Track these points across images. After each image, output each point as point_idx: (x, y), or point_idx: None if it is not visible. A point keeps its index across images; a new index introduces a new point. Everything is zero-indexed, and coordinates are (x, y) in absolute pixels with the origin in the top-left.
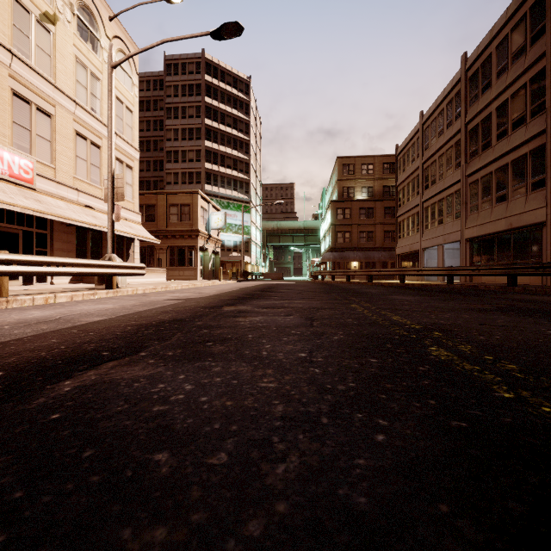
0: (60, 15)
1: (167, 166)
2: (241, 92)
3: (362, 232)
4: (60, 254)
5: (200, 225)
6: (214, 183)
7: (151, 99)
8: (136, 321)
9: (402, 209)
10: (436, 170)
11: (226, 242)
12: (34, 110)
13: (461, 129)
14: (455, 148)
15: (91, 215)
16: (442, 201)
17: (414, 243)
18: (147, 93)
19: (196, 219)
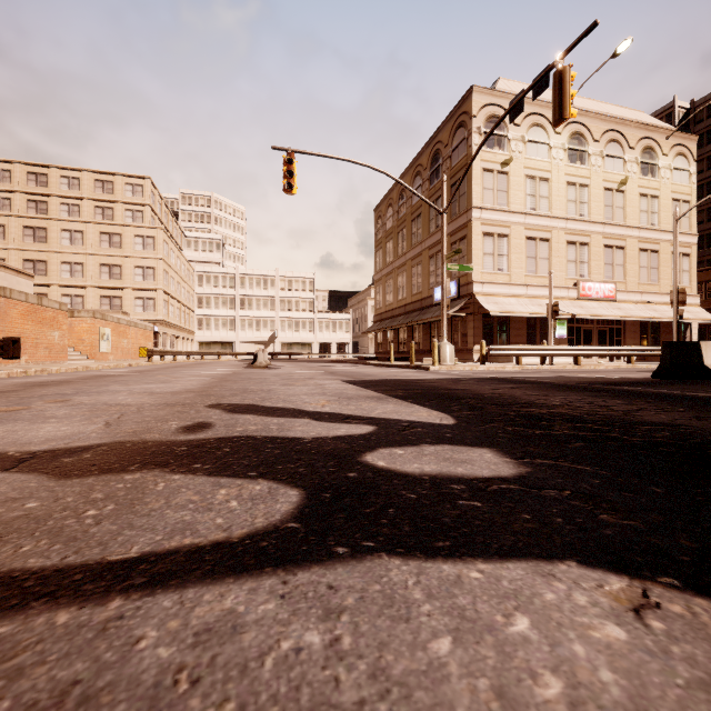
0: (629, 174)
1: None
2: None
3: None
4: (629, 341)
5: None
6: None
7: None
8: None
9: None
10: None
11: None
12: (614, 250)
13: None
14: None
15: (652, 309)
16: None
17: None
18: (708, 121)
19: None
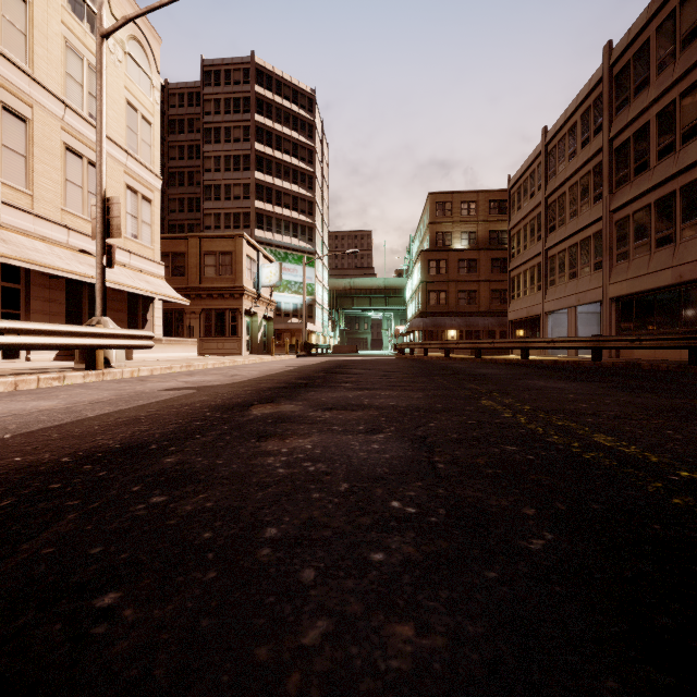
0: None
1: (206, 205)
2: (303, 109)
3: (462, 292)
4: (41, 318)
5: (245, 280)
6: (268, 228)
7: (185, 118)
8: (31, 453)
9: (516, 260)
10: (565, 205)
11: (284, 305)
12: None
13: (602, 147)
14: (593, 174)
15: (88, 264)
16: (575, 248)
17: (534, 305)
18: (180, 110)
19: (241, 273)
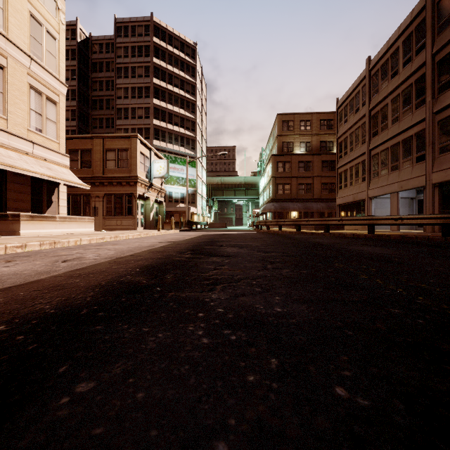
0: None
1: (117, 122)
2: (188, 56)
3: (301, 184)
4: None
5: (139, 171)
6: (162, 139)
7: (103, 61)
8: None
9: (344, 160)
10: (387, 114)
11: (174, 194)
12: None
13: (425, 62)
14: (415, 86)
15: None
16: (397, 146)
17: (359, 192)
18: (100, 55)
19: (135, 165)
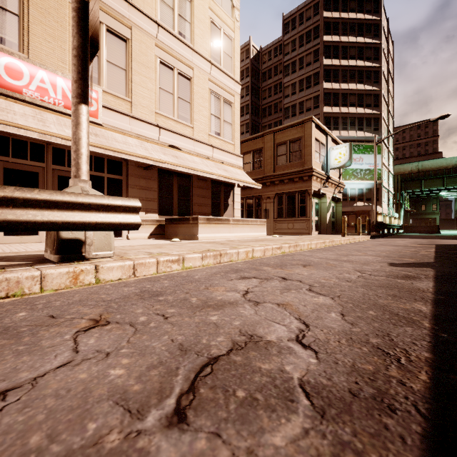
0: None
1: (285, 122)
2: (368, 13)
3: None
4: None
5: (314, 162)
6: (334, 127)
7: (272, 67)
8: None
9: None
10: None
11: (349, 190)
12: (104, 32)
13: None
14: None
15: (172, 155)
16: None
17: None
18: (269, 63)
19: (309, 155)
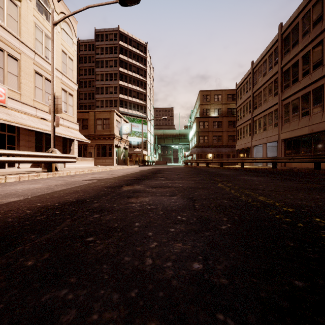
0: None
1: (96, 96)
2: (141, 52)
3: (215, 136)
4: (24, 149)
5: (115, 131)
6: (125, 107)
7: (87, 56)
8: (42, 202)
9: (239, 122)
10: (261, 97)
11: (132, 142)
12: (6, 56)
13: (278, 71)
14: (274, 83)
15: (45, 124)
16: (266, 116)
17: (247, 142)
18: (85, 52)
19: (113, 128)
